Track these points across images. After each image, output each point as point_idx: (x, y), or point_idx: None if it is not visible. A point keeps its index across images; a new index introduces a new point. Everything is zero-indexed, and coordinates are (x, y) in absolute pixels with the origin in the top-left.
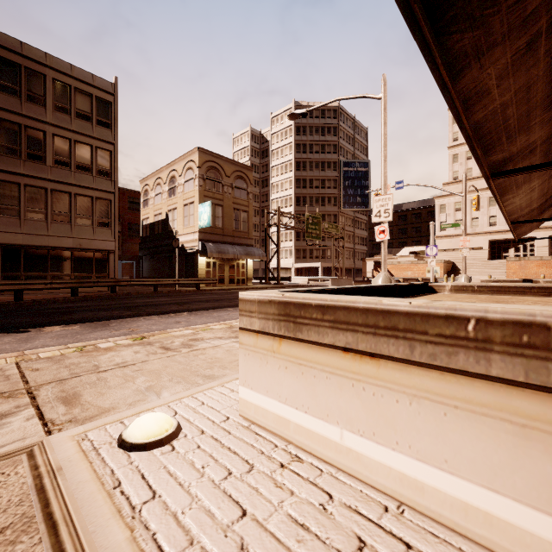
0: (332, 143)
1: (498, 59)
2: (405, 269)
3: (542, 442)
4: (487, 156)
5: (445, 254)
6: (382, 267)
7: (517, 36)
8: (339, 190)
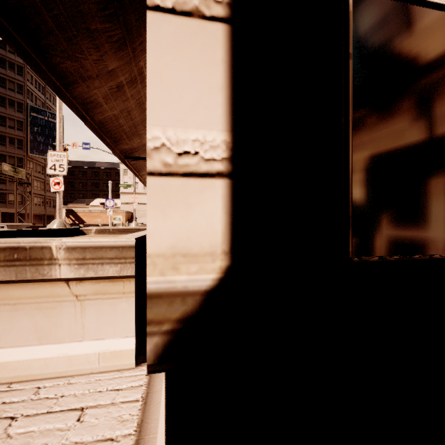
0: (16, 81)
1: (99, 87)
2: (96, 217)
3: (24, 309)
4: (118, 144)
5: (127, 206)
6: (57, 215)
7: (108, 79)
8: (26, 133)
